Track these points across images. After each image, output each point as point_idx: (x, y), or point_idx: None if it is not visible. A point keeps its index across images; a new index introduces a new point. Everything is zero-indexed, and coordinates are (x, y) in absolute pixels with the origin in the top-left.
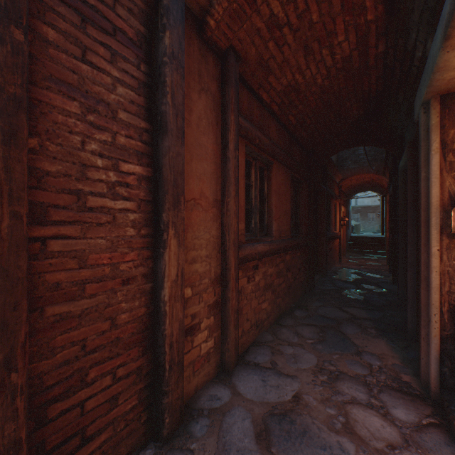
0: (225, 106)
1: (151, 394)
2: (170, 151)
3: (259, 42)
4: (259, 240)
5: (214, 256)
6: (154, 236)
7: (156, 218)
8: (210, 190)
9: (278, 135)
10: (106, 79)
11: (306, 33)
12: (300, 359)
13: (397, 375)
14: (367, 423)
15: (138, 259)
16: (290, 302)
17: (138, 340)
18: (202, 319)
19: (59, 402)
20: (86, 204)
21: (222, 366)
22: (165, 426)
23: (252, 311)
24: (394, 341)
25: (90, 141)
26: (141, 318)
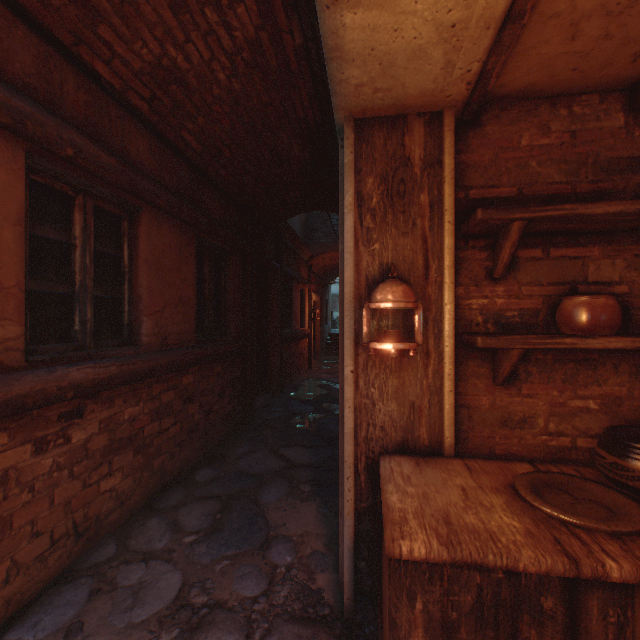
0: None
1: None
2: None
3: None
4: (90, 357)
5: None
6: None
7: None
8: None
9: (158, 160)
10: None
11: None
12: (146, 595)
13: (311, 576)
14: None
15: None
16: (196, 454)
17: None
18: None
19: None
20: None
21: None
22: None
23: (60, 509)
24: (329, 502)
25: None
26: None
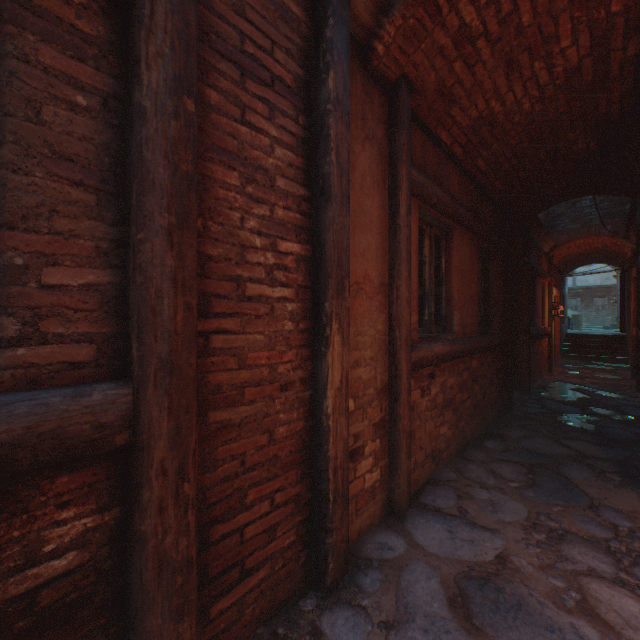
0: (393, 156)
1: (310, 530)
2: (333, 222)
3: (441, 64)
4: (435, 338)
5: (380, 358)
6: (313, 331)
7: (315, 309)
8: (376, 271)
9: (461, 188)
10: (264, 140)
11: (511, 42)
12: (501, 508)
13: None
14: (616, 605)
15: (296, 360)
16: (477, 428)
17: (296, 461)
18: (366, 442)
19: (220, 523)
20: (245, 292)
21: (389, 507)
22: (328, 573)
23: (427, 437)
24: None
25: (249, 217)
26: (299, 433)
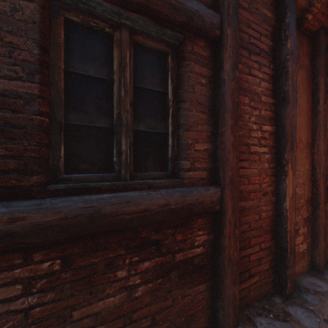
0: (314, 73)
1: (274, 265)
2: (289, 114)
3: None
4: None
5: (306, 183)
6: (275, 168)
7: (277, 157)
8: (304, 136)
9: None
10: (256, 80)
11: None
12: None
13: None
14: None
15: (268, 182)
16: None
17: (269, 230)
18: (299, 227)
19: (241, 250)
20: (250, 150)
21: (311, 265)
22: (287, 288)
23: None
24: None
25: (251, 116)
26: (270, 217)
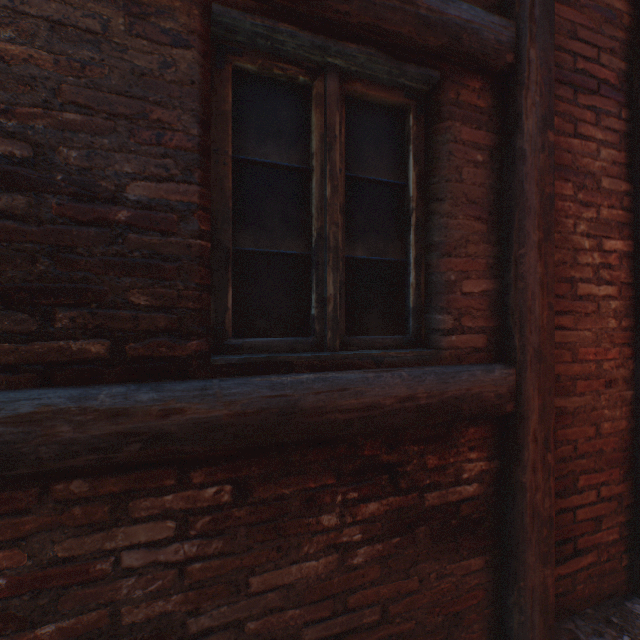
0: None
1: (630, 535)
2: None
3: None
4: None
5: None
6: (633, 329)
7: (637, 306)
8: None
9: None
10: (590, 146)
11: None
12: None
13: None
14: None
15: (617, 358)
16: None
17: (618, 460)
18: None
19: (557, 497)
20: (575, 292)
21: None
22: None
23: None
24: None
25: (578, 222)
26: (620, 432)
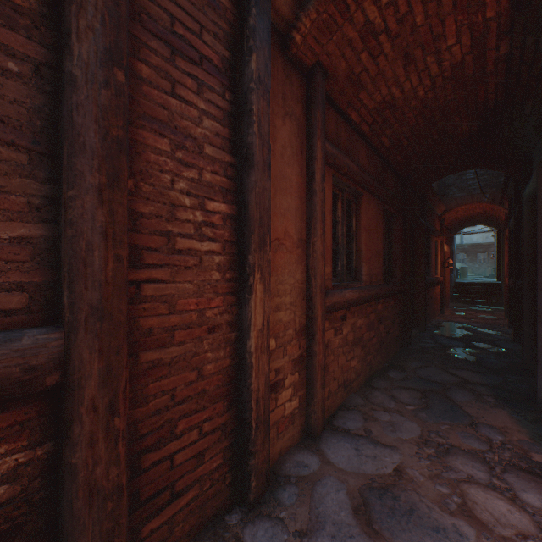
0: (310, 131)
1: (236, 454)
2: (256, 186)
3: (350, 54)
4: (346, 286)
5: (298, 303)
6: (238, 280)
7: (240, 261)
8: (295, 229)
9: (368, 161)
10: (193, 112)
11: (407, 38)
12: (399, 427)
13: (526, 453)
14: (489, 506)
15: (223, 306)
16: (382, 361)
17: (223, 394)
18: (286, 375)
19: (151, 452)
20: (175, 246)
21: (307, 430)
22: (251, 490)
23: (339, 369)
24: (519, 413)
25: (179, 179)
26: (225, 369)
